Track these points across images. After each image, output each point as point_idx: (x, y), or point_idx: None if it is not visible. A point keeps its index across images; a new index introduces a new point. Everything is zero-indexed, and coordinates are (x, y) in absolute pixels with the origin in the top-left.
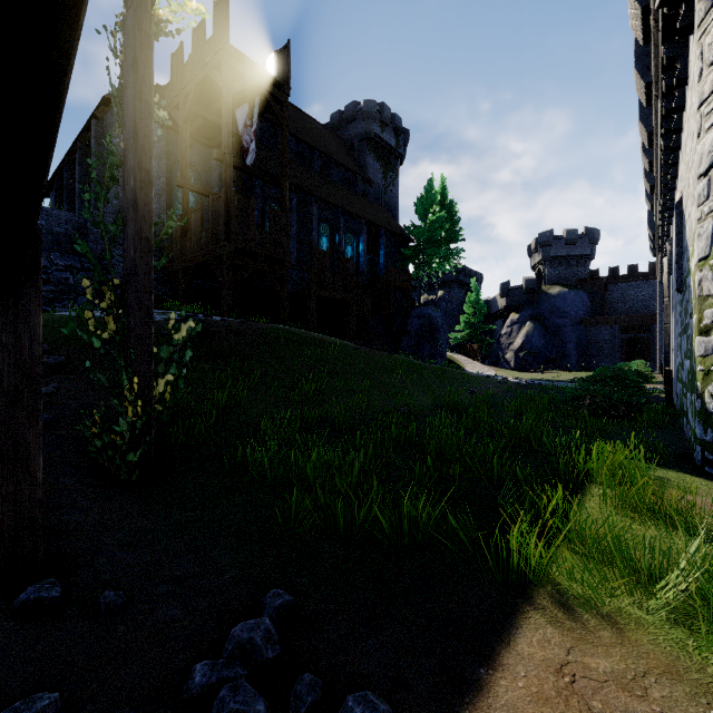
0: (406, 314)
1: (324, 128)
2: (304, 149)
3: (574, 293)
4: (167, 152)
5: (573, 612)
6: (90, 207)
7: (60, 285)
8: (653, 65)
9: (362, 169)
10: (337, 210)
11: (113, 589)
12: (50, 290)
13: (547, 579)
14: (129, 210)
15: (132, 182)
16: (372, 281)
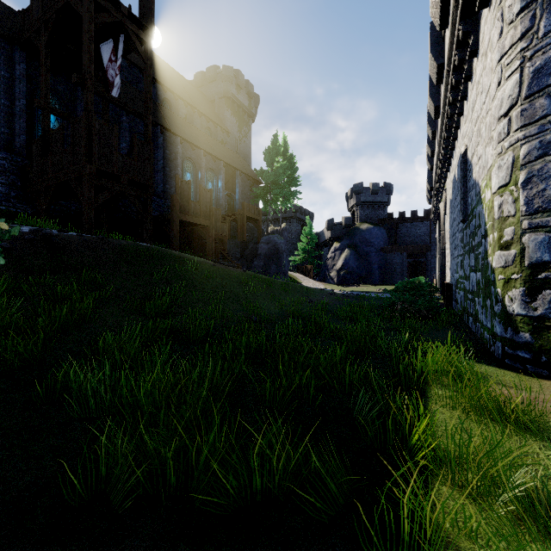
0: (256, 240)
1: (189, 83)
2: (171, 97)
3: (377, 229)
4: (28, 75)
5: None
6: None
7: None
8: (449, 42)
9: (221, 122)
10: (199, 151)
11: None
12: None
13: (442, 542)
14: None
15: None
16: (229, 212)
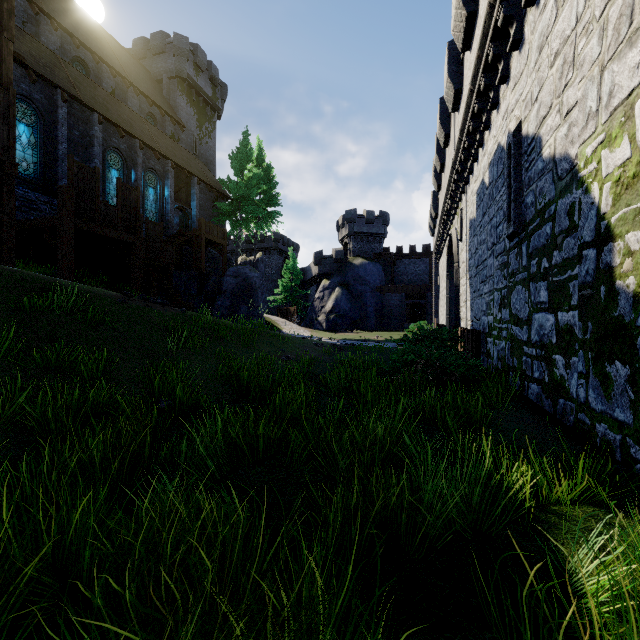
0: (221, 272)
1: (123, 49)
2: (88, 58)
3: (372, 265)
4: None
5: None
6: None
7: None
8: None
9: (172, 110)
10: (133, 140)
11: None
12: None
13: None
14: None
15: None
16: (180, 232)
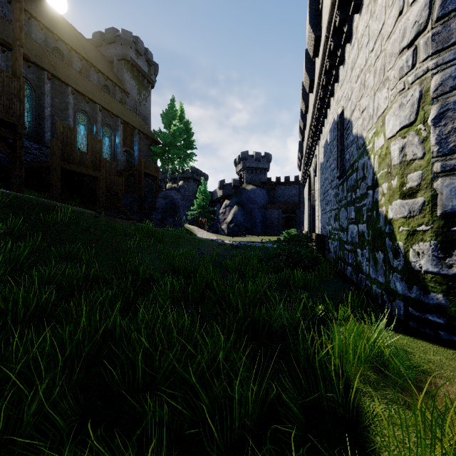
0: (154, 195)
1: (86, 40)
2: (63, 48)
3: (259, 190)
4: None
5: None
6: None
7: None
8: (331, 3)
9: (120, 82)
10: (94, 105)
11: None
12: None
13: None
14: None
15: None
16: (127, 167)
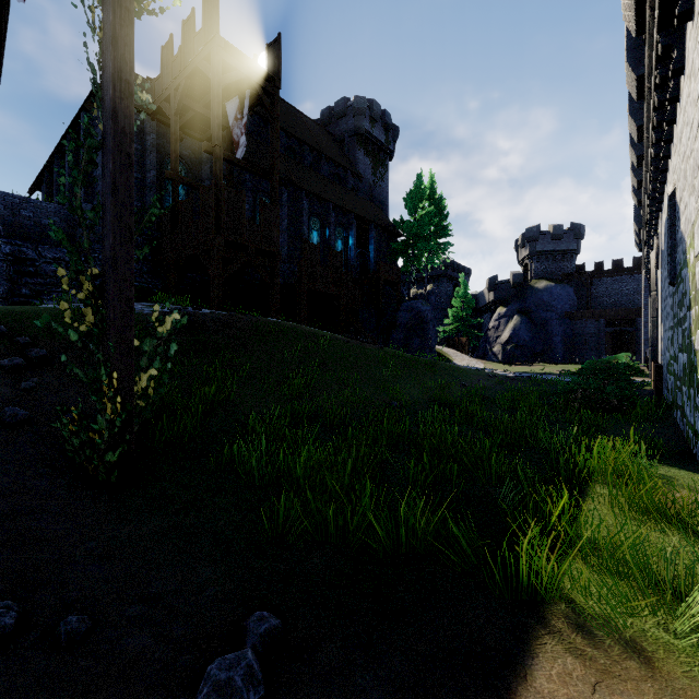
0: (395, 308)
1: (315, 124)
2: (295, 144)
3: (560, 287)
4: (157, 145)
5: (592, 636)
6: (66, 192)
7: (48, 278)
8: (647, 55)
9: (352, 165)
10: (327, 204)
11: (77, 612)
12: (38, 282)
13: (560, 595)
14: (108, 195)
15: (111, 165)
16: (362, 275)
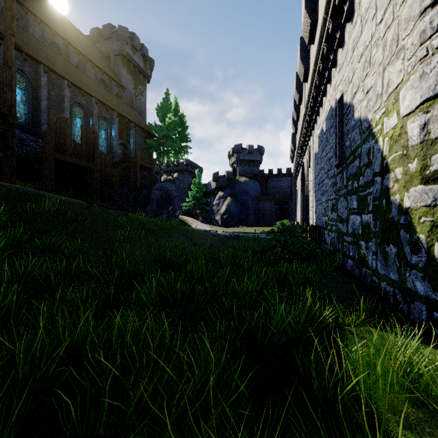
0: (150, 187)
1: (83, 36)
2: (60, 42)
3: (252, 181)
4: None
5: None
6: None
7: None
8: None
9: (117, 77)
10: (91, 98)
11: None
12: None
13: None
14: None
15: None
16: (123, 159)
